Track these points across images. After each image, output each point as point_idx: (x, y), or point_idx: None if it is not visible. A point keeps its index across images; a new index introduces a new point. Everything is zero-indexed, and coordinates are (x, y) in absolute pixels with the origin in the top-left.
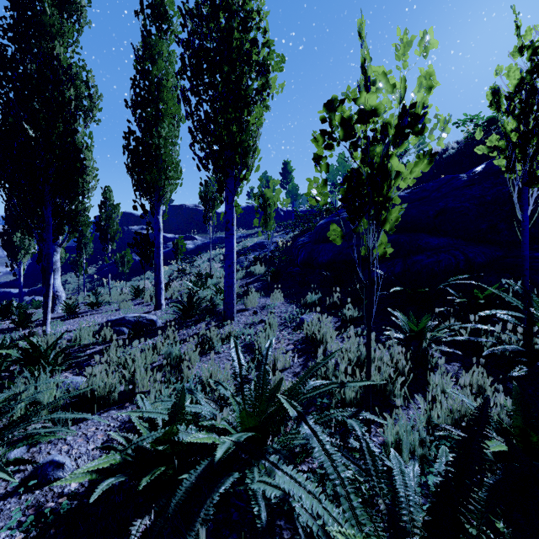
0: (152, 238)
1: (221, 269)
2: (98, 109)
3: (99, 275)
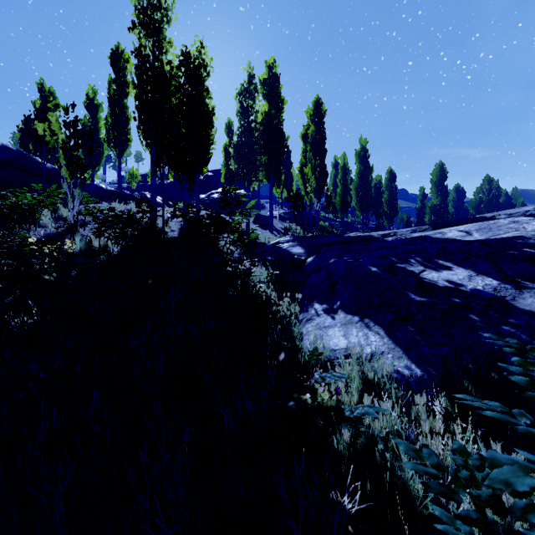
0: None
1: None
2: None
3: None
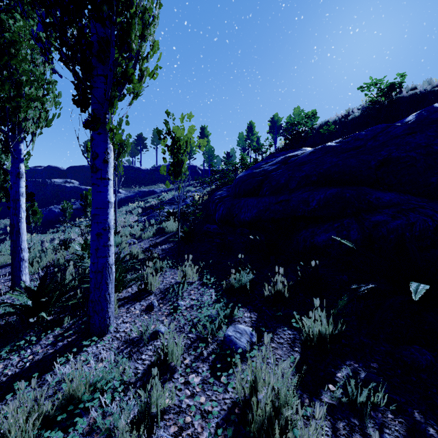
0: (76, 191)
1: (135, 224)
2: None
3: None
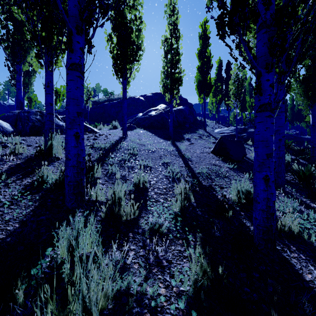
0: None
1: None
2: None
3: None
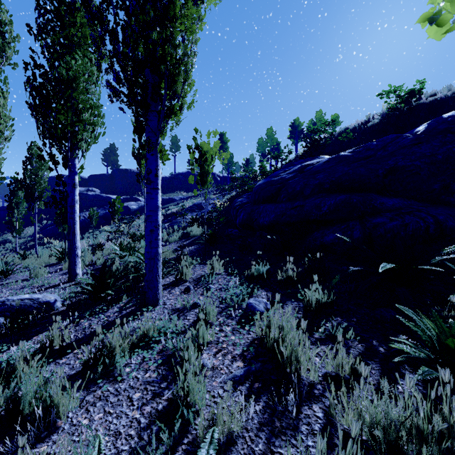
0: (98, 199)
1: None
2: (14, 51)
3: (42, 234)
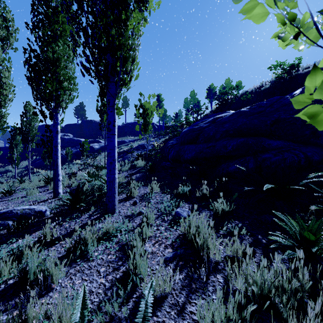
0: (71, 141)
1: None
2: (15, 39)
3: (32, 166)
